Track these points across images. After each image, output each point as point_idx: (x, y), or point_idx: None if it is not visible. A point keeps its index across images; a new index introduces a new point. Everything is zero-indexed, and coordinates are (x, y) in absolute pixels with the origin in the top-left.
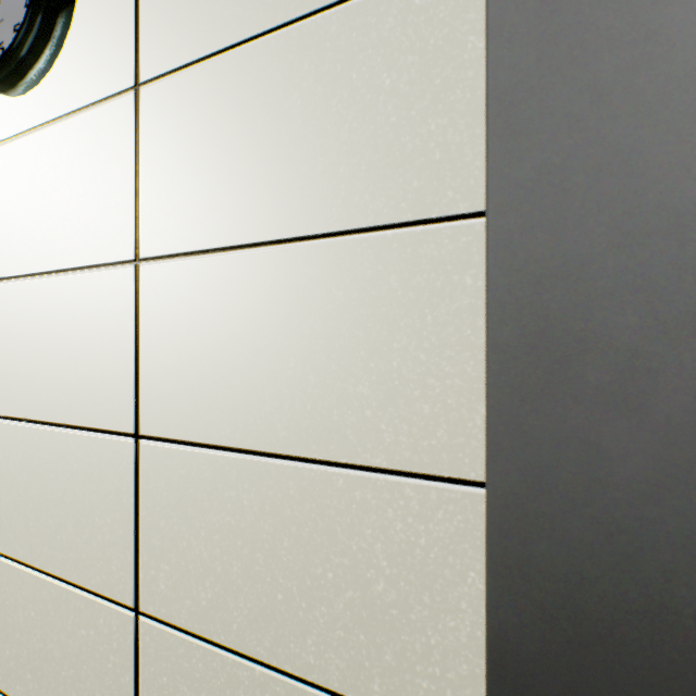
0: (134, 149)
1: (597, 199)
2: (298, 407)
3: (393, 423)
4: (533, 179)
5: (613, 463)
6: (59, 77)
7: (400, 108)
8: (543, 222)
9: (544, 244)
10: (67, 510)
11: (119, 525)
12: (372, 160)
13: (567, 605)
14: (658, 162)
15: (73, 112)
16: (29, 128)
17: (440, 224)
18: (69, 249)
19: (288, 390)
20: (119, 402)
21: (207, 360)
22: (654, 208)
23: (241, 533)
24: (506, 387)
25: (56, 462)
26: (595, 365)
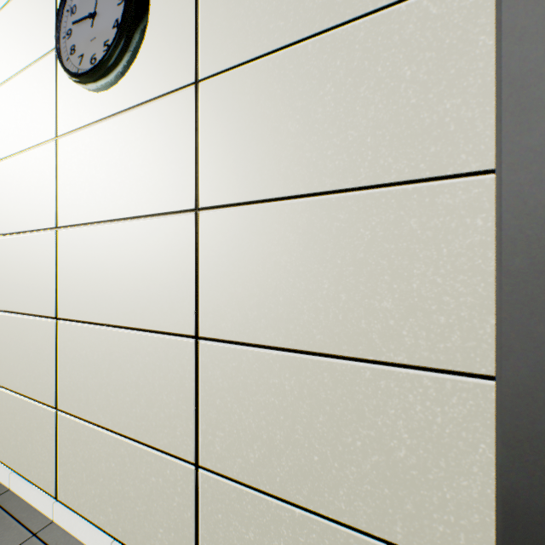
0: (194, 128)
1: None
2: (331, 317)
3: (412, 330)
4: (541, 145)
5: None
6: (134, 77)
7: (419, 92)
8: None
9: None
10: (141, 390)
11: (182, 402)
12: (395, 132)
13: None
14: None
15: (145, 102)
16: (110, 115)
17: (454, 179)
18: (141, 201)
19: (323, 305)
20: (182, 313)
21: (254, 282)
22: None
23: (283, 410)
24: (516, 304)
25: (131, 356)
26: None
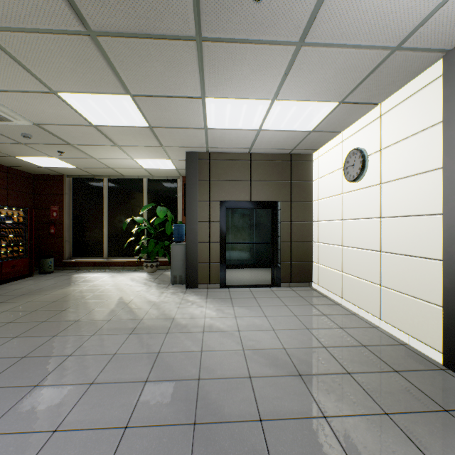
0: (380, 196)
1: None
2: (411, 247)
3: (428, 250)
4: (448, 210)
5: None
6: (364, 180)
7: (430, 194)
8: (450, 217)
9: (450, 221)
10: (366, 266)
11: (376, 269)
12: (425, 203)
13: (453, 279)
14: None
15: (367, 187)
16: (357, 189)
17: (436, 215)
18: (366, 214)
19: (410, 244)
20: (376, 245)
21: (394, 237)
22: None
23: (401, 270)
24: (444, 244)
25: (363, 257)
26: None
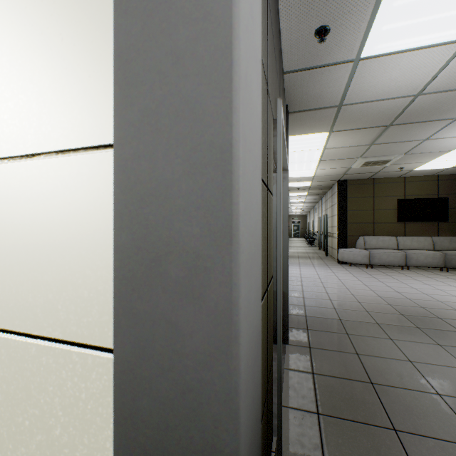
0: None
1: (176, 137)
2: (7, 290)
3: (66, 304)
4: (139, 120)
5: (186, 339)
6: None
7: (70, 60)
8: (145, 153)
9: (146, 170)
10: None
11: None
12: (53, 99)
13: (159, 446)
14: (211, 111)
15: None
16: None
17: (95, 151)
18: None
19: (1, 277)
20: None
21: None
22: (208, 146)
23: None
24: (124, 279)
25: None
26: (175, 264)
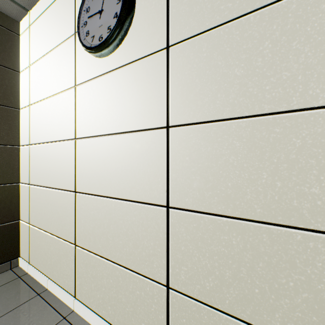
0: (166, 76)
1: None
2: (269, 197)
3: None
4: None
5: None
6: (124, 47)
7: None
8: None
9: None
10: (129, 237)
11: (157, 247)
12: (321, 71)
13: None
14: None
15: (132, 62)
16: (109, 71)
17: None
18: (130, 122)
19: (262, 189)
20: (157, 191)
21: (209, 173)
22: None
23: (231, 257)
24: None
25: (123, 216)
26: None
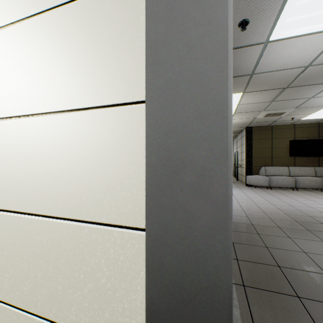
0: None
1: (190, 96)
2: (68, 193)
3: (109, 201)
4: (164, 86)
5: (196, 219)
6: None
7: (112, 49)
8: (168, 106)
9: (168, 116)
10: None
11: None
12: (100, 73)
13: (178, 286)
14: (213, 80)
15: None
16: None
17: (129, 105)
18: None
19: (63, 185)
20: None
21: (26, 170)
22: (211, 101)
23: (42, 257)
24: (153, 184)
25: None
26: (189, 174)
